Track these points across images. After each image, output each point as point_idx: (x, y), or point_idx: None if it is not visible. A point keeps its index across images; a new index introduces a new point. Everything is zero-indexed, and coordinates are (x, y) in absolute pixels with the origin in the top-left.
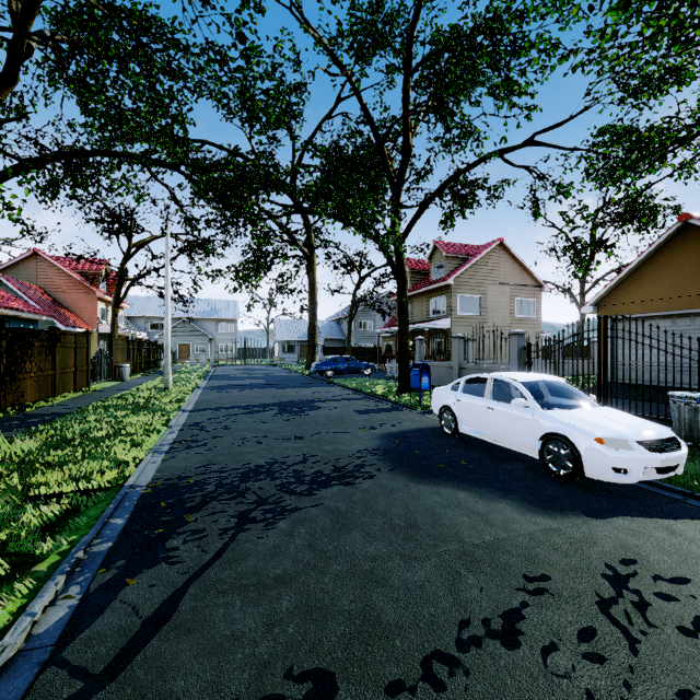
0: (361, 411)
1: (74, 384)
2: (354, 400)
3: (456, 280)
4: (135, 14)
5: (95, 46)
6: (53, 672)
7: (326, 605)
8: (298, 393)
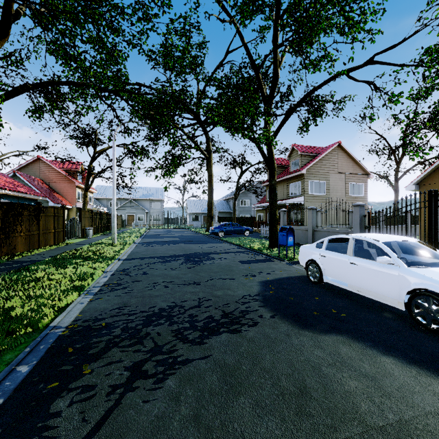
0: (243, 262)
1: (54, 240)
2: (238, 253)
3: (308, 170)
4: None
5: (57, 4)
6: None
7: None
8: (199, 247)
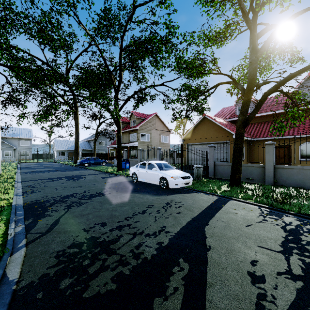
0: (103, 177)
1: None
2: (100, 174)
3: (140, 127)
4: None
5: None
6: (30, 234)
7: (101, 215)
8: (73, 173)
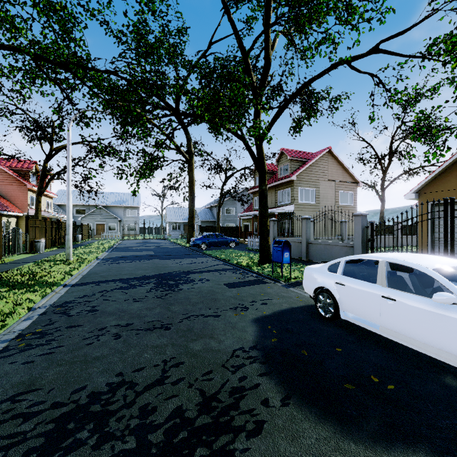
0: (230, 284)
1: None
2: (224, 271)
3: (298, 177)
4: None
5: None
6: None
7: None
8: (177, 264)
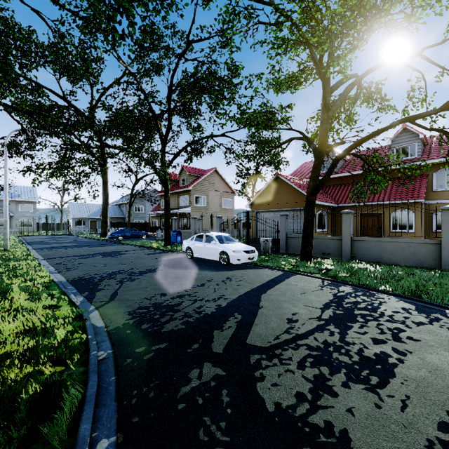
0: (148, 254)
1: None
2: (142, 250)
3: (194, 187)
4: (1, 17)
5: None
6: (95, 302)
7: (159, 288)
8: (106, 248)
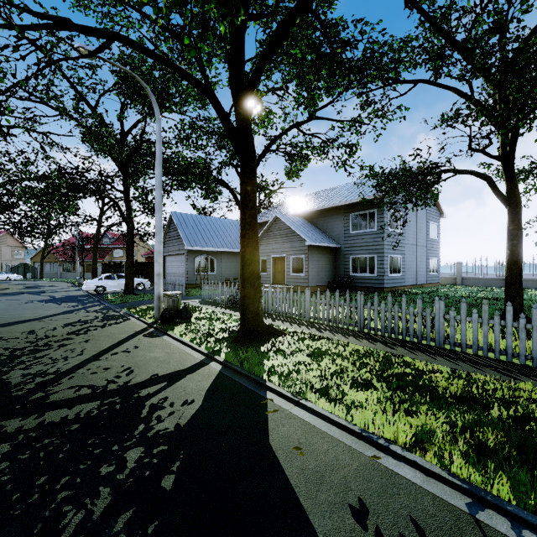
0: None
1: None
2: None
3: None
4: None
5: None
6: None
7: None
8: None
